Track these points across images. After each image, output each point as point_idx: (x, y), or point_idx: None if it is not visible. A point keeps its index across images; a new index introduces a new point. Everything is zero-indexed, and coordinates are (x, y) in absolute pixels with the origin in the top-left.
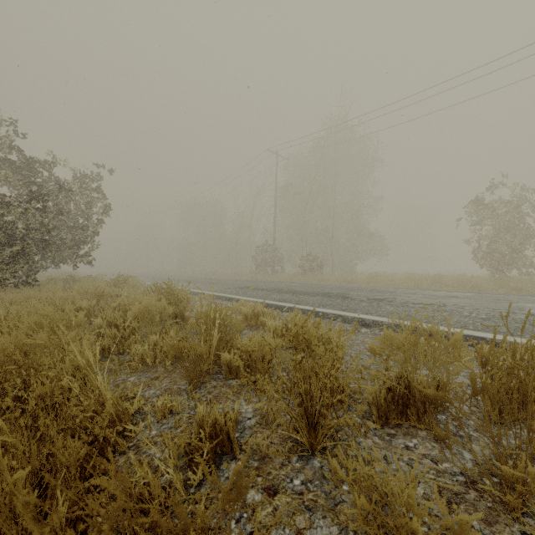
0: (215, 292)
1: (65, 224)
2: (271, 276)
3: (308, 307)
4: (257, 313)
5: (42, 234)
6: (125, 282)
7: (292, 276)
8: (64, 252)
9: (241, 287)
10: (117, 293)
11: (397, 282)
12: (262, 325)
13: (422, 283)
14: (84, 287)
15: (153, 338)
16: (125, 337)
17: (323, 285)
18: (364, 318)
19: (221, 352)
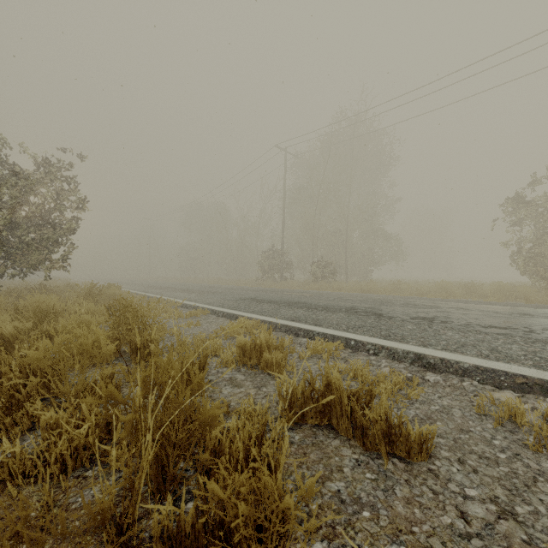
0: (210, 306)
1: (36, 223)
2: (279, 283)
3: (333, 330)
4: (260, 345)
5: (2, 234)
6: (100, 292)
7: (303, 283)
8: (33, 256)
9: (243, 298)
10: (74, 310)
11: (424, 292)
12: (266, 366)
13: (455, 293)
14: (31, 302)
15: (49, 419)
16: (20, 402)
17: (342, 296)
18: (425, 353)
19: (172, 470)
